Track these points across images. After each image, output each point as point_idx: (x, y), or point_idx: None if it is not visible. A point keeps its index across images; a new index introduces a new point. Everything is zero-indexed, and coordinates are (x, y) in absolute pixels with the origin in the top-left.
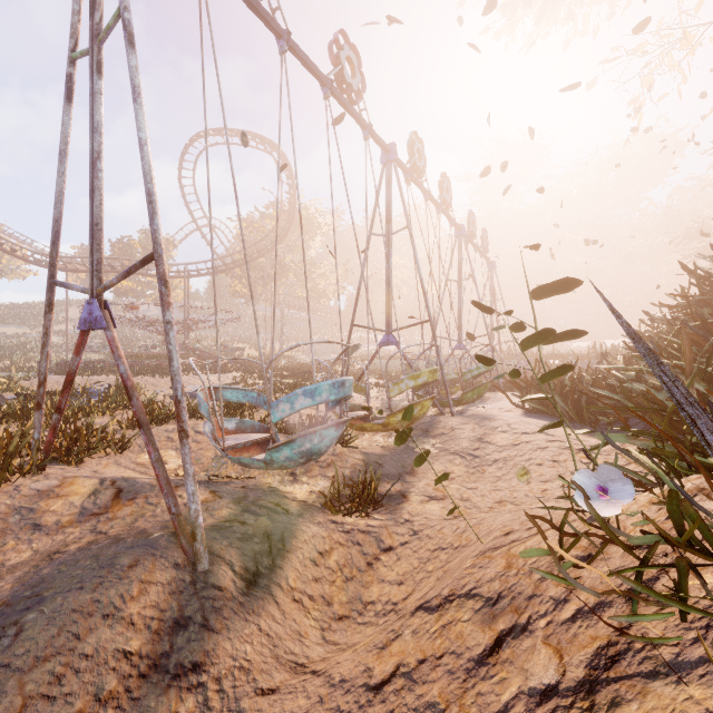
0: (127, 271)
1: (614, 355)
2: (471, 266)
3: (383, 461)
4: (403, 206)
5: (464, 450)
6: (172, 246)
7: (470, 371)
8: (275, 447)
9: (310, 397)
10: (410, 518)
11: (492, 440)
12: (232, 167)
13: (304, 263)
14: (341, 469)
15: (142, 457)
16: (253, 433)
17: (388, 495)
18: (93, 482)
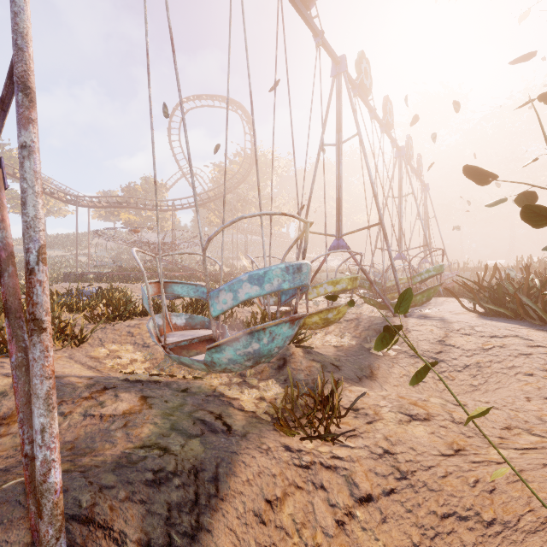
0: (0, 97)
1: (541, 267)
2: (411, 183)
3: (340, 363)
4: (354, 114)
5: (424, 353)
6: (164, 189)
7: (420, 274)
8: (215, 346)
9: (257, 284)
10: (390, 447)
11: (456, 343)
12: (168, 18)
13: (255, 145)
14: (295, 371)
15: (96, 351)
16: (202, 330)
17: (353, 408)
18: (4, 382)
